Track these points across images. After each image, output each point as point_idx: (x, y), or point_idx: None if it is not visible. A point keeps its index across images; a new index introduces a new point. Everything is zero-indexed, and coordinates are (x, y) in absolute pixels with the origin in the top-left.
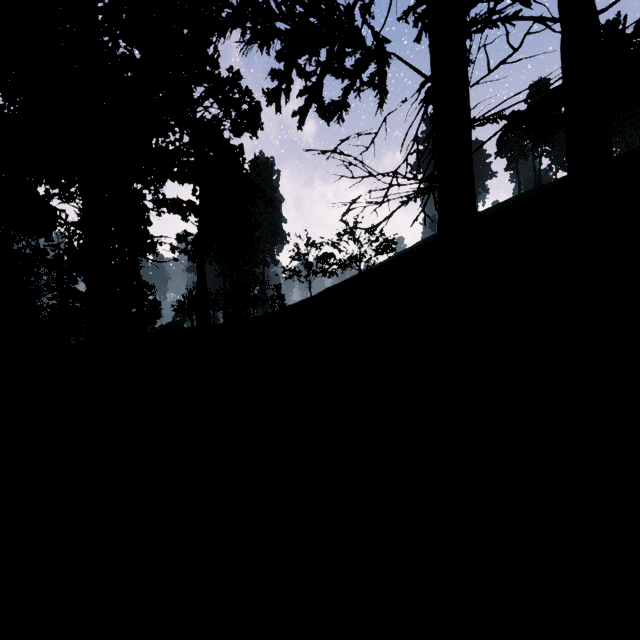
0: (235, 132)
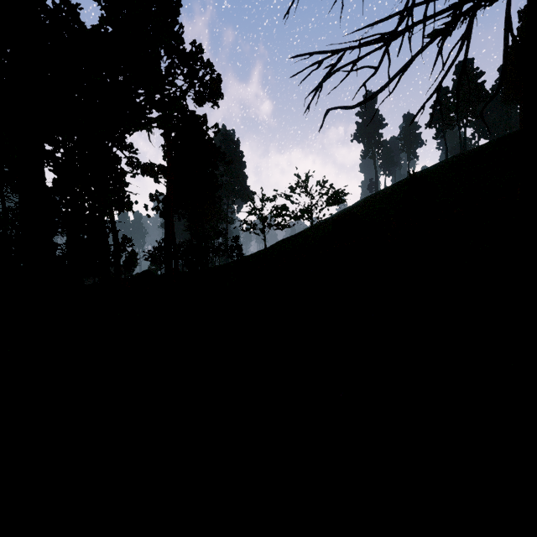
0: (198, 101)
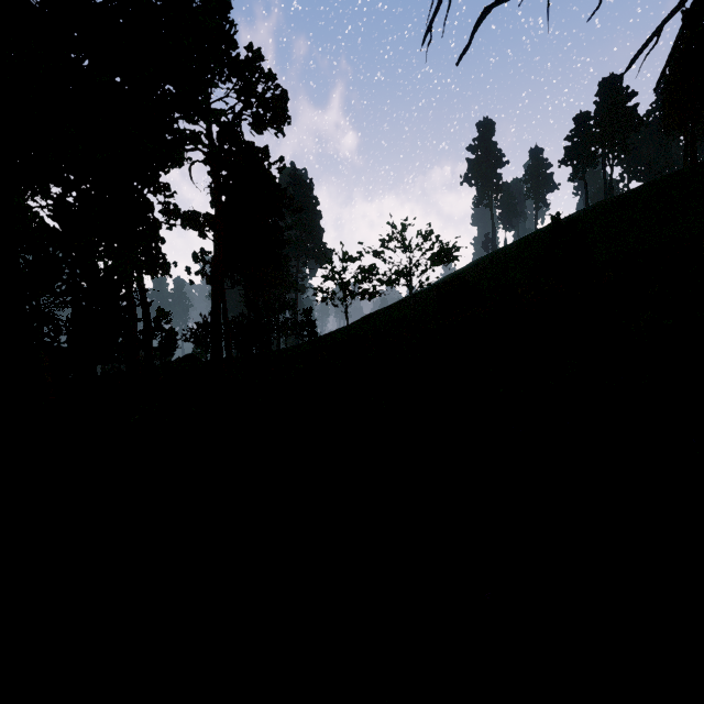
0: (257, 126)
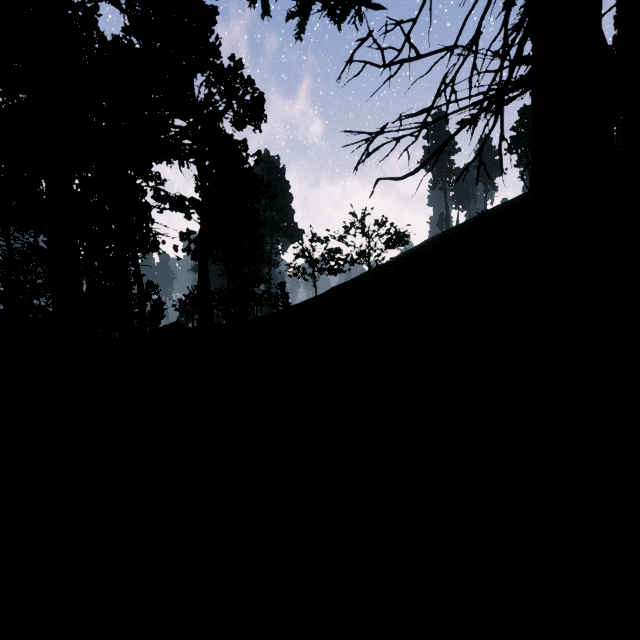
0: (237, 124)
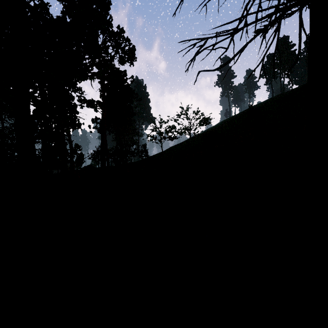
0: (121, 62)
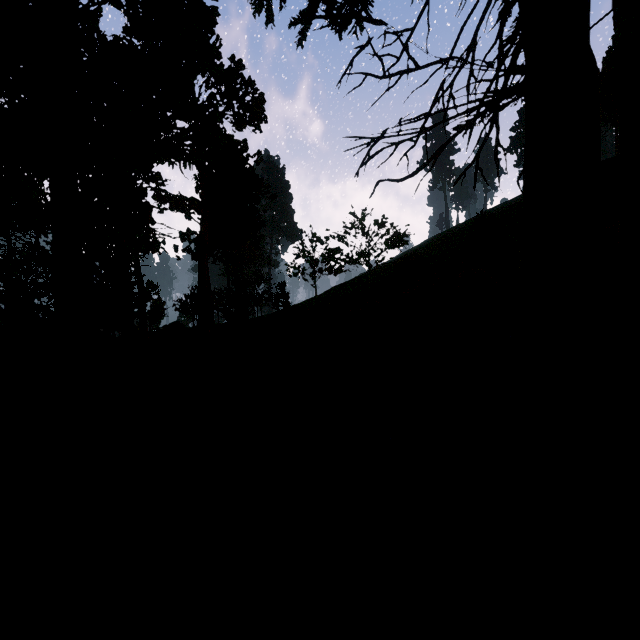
0: (238, 125)
